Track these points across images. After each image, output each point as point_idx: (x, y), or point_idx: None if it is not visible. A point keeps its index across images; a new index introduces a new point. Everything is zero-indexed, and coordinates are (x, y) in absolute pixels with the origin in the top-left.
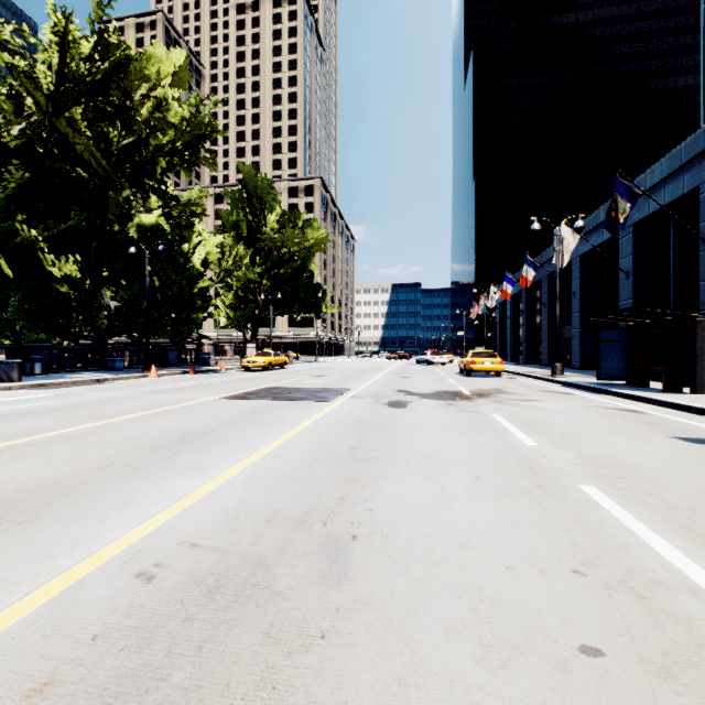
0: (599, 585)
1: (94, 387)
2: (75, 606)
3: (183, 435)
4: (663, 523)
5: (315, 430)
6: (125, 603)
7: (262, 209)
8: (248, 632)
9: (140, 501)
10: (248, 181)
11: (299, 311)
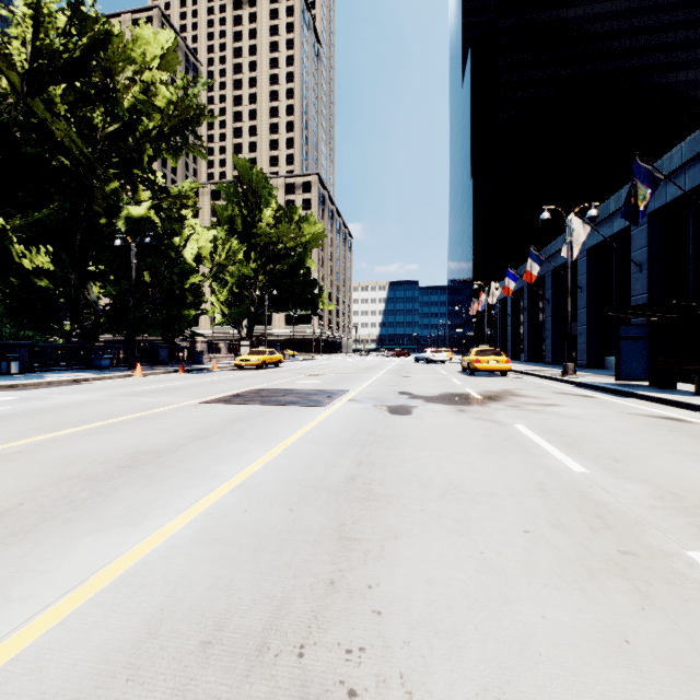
0: None
1: (68, 388)
2: None
3: (137, 456)
4: None
5: (303, 447)
6: None
7: (258, 204)
8: None
9: (13, 590)
10: (243, 175)
11: (295, 308)
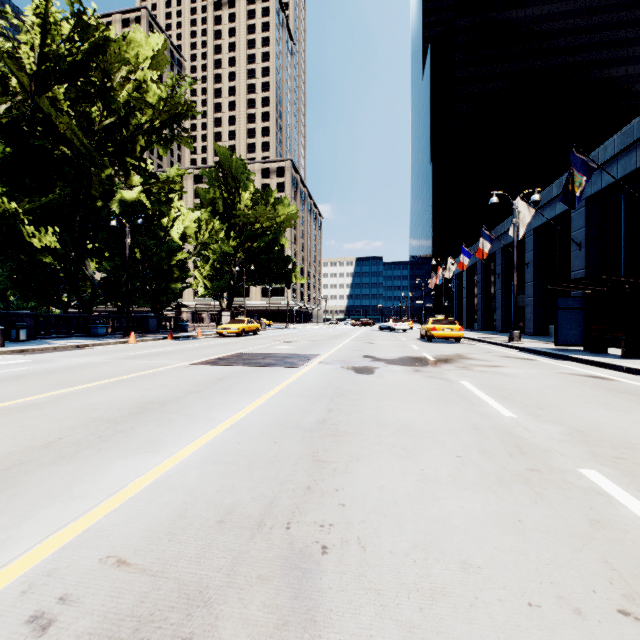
0: None
1: (73, 352)
2: None
3: (145, 405)
4: None
5: (282, 398)
6: None
7: (237, 188)
8: None
9: (73, 492)
10: (224, 161)
11: (270, 281)
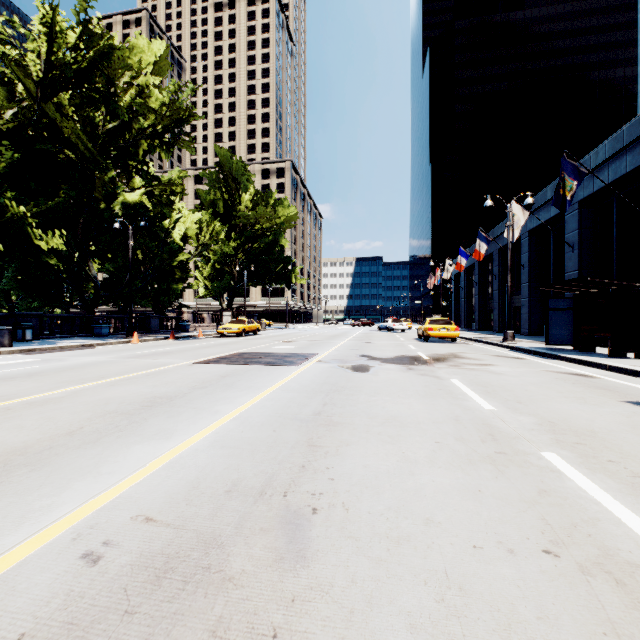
0: (574, 568)
1: (79, 352)
2: (8, 595)
3: (154, 399)
4: (630, 494)
5: (281, 394)
6: (63, 591)
7: (237, 189)
8: (192, 630)
9: (101, 469)
10: (224, 163)
11: (270, 282)
